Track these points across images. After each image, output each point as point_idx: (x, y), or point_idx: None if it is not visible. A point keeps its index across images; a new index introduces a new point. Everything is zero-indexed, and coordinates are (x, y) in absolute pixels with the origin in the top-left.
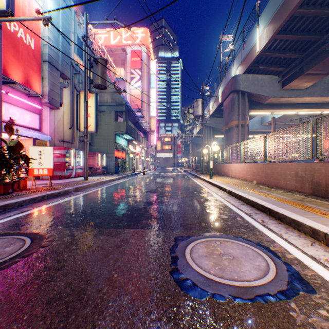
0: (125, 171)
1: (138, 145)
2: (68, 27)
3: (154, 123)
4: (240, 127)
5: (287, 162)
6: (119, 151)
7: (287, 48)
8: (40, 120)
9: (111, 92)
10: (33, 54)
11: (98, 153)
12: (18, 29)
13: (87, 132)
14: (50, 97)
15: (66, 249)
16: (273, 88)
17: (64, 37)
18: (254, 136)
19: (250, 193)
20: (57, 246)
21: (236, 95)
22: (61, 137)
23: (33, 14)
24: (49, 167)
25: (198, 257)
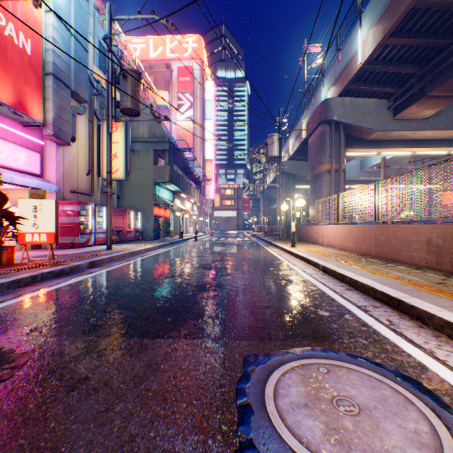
0: (169, 237)
1: (188, 199)
2: (84, 26)
3: (211, 169)
4: (333, 173)
5: (404, 223)
6: (160, 208)
7: (402, 59)
8: (43, 161)
9: (147, 120)
10: (29, 63)
11: (129, 210)
12: (5, 23)
13: (110, 179)
14: (56, 127)
15: (37, 387)
16: (381, 118)
17: (78, 40)
18: (349, 188)
19: (357, 271)
20: (23, 381)
21: (328, 128)
22: (74, 187)
23: (29, 2)
24: (49, 231)
25: (291, 408)
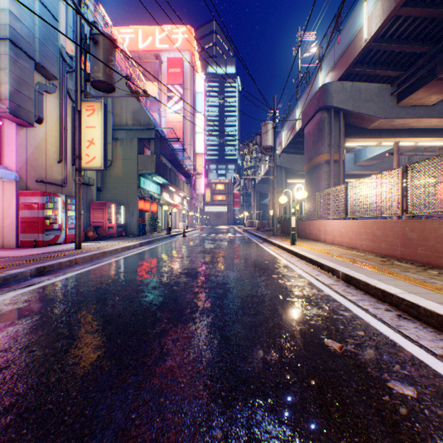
0: (156, 232)
1: (177, 193)
2: None
3: (201, 163)
4: (332, 164)
5: (421, 217)
6: (146, 202)
7: (412, 35)
8: None
9: (123, 95)
10: None
11: (110, 203)
12: None
13: (79, 165)
14: (14, 103)
15: None
16: (384, 104)
17: (44, 4)
18: None
19: (401, 284)
20: None
21: (327, 115)
22: (41, 175)
23: None
24: None
25: None
